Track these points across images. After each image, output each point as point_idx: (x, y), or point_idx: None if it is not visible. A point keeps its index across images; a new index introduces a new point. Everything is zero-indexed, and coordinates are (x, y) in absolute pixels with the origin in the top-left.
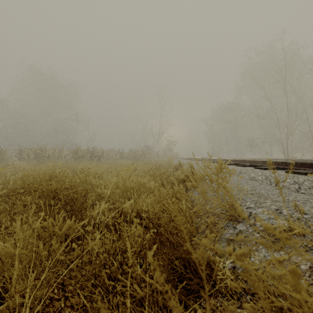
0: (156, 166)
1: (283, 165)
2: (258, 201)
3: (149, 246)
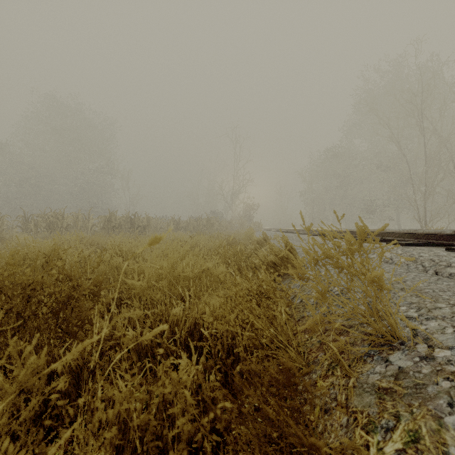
0: (229, 240)
1: (436, 238)
2: (423, 305)
3: (215, 415)
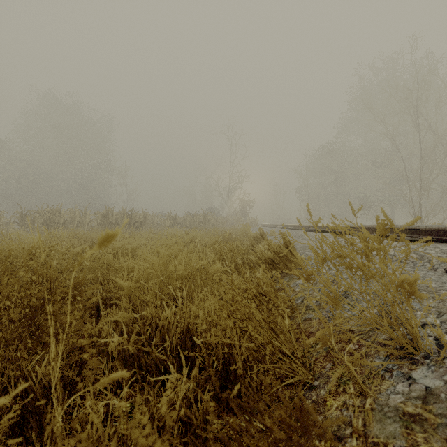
0: (225, 236)
1: (440, 234)
2: (444, 310)
3: None
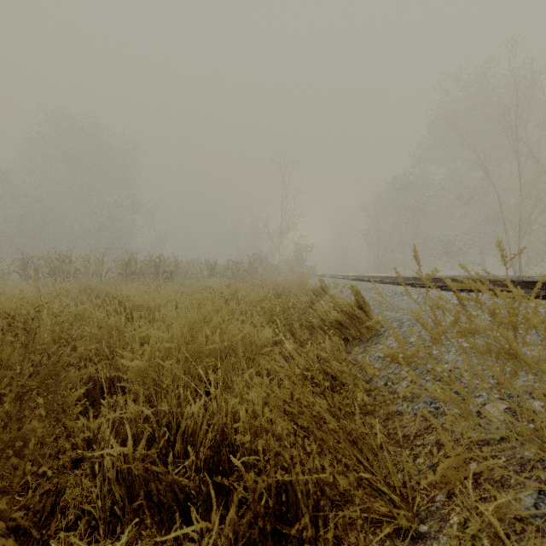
0: (276, 290)
1: None
2: None
3: None
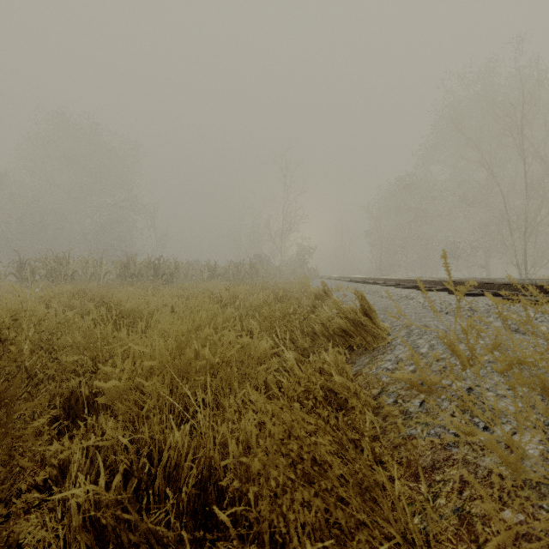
0: (277, 293)
1: None
2: None
3: None
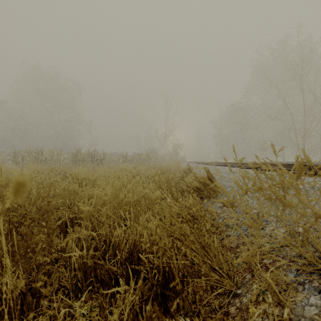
0: (162, 170)
1: None
2: None
3: None
